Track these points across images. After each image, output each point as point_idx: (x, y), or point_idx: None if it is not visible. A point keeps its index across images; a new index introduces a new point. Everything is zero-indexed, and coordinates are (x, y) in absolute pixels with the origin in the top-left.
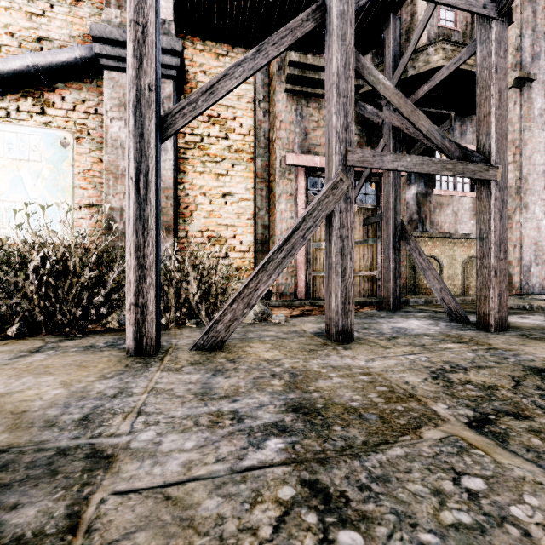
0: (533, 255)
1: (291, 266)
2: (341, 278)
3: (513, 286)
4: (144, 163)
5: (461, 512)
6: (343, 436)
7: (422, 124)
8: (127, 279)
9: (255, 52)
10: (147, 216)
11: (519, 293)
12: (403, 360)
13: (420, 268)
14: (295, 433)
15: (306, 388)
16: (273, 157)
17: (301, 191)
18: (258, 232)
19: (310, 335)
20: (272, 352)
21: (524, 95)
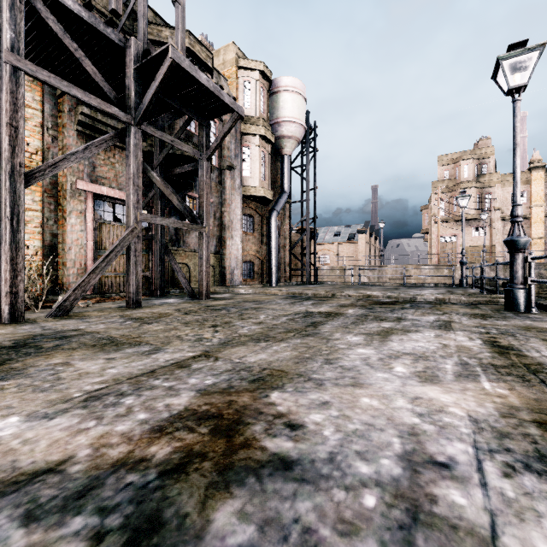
0: (236, 264)
1: (81, 268)
2: (136, 276)
3: (226, 281)
4: (16, 209)
5: (176, 320)
6: (148, 319)
7: (175, 201)
8: (4, 277)
9: (84, 149)
10: (19, 240)
11: (229, 285)
12: (165, 309)
13: (175, 271)
14: (134, 321)
15: (130, 316)
16: (63, 179)
17: (90, 210)
18: (47, 239)
19: (116, 308)
20: (102, 313)
21: (232, 176)
